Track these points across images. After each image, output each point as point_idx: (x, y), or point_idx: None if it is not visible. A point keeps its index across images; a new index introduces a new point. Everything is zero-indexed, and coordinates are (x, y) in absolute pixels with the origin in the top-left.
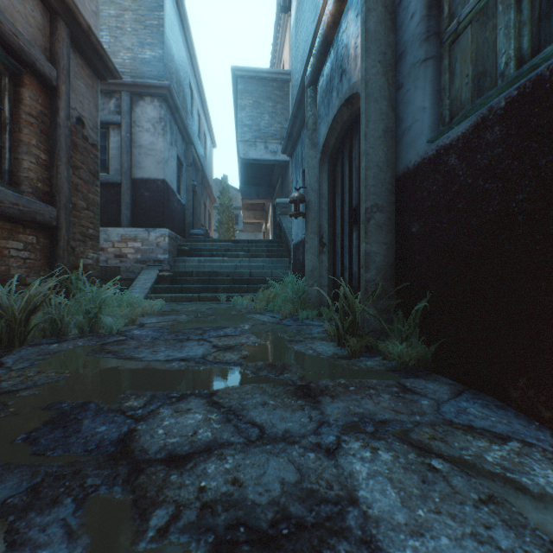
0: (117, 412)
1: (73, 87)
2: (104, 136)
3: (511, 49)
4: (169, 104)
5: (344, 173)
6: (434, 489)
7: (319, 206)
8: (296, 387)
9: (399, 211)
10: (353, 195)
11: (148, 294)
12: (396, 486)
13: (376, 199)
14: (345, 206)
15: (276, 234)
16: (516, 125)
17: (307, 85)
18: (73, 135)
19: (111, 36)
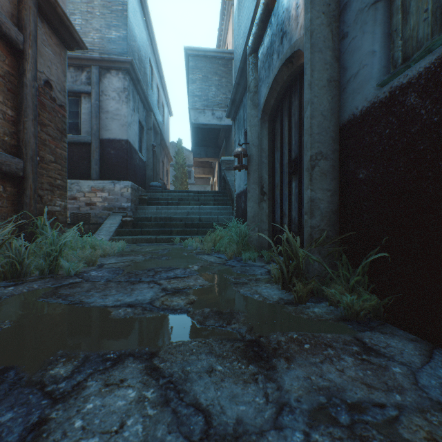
0: (35, 386)
1: (41, 53)
2: (77, 104)
3: None
4: (132, 77)
5: (283, 128)
6: None
7: (260, 160)
8: (246, 344)
9: (344, 158)
10: (292, 148)
11: (112, 236)
12: None
13: (320, 146)
14: (284, 158)
15: (222, 186)
16: None
17: (249, 52)
18: (40, 95)
19: (83, 19)
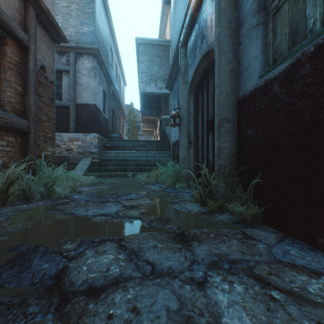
0: (57, 253)
1: (39, 47)
2: (59, 78)
3: (317, 13)
4: (98, 59)
5: (203, 99)
6: (276, 316)
7: (188, 120)
8: (175, 234)
9: (239, 121)
10: (209, 112)
11: (85, 172)
12: (249, 314)
13: (225, 114)
14: (204, 119)
15: (162, 137)
16: (322, 63)
17: (180, 46)
18: (38, 76)
19: (64, 19)
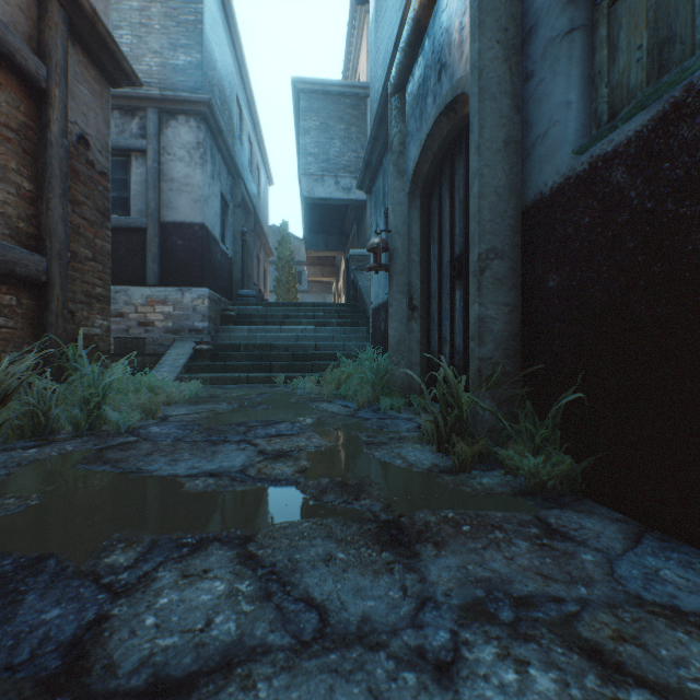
0: (86, 577)
1: (73, 93)
2: (125, 167)
3: None
4: (210, 126)
5: (442, 209)
6: None
7: (407, 256)
8: (379, 525)
9: (528, 257)
10: (456, 239)
11: (180, 374)
12: None
13: (493, 240)
14: (444, 254)
15: (350, 295)
16: None
17: (391, 92)
18: (72, 158)
19: (134, 36)
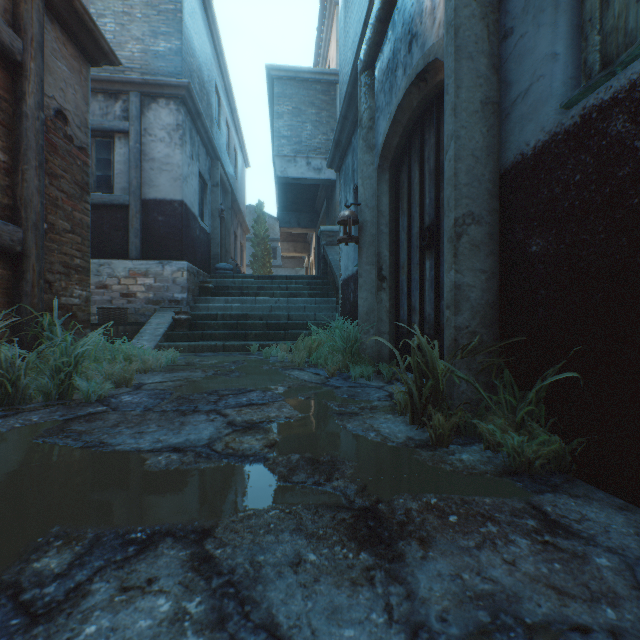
0: (4, 591)
1: (50, 69)
2: (109, 148)
3: None
4: (189, 109)
5: (412, 181)
6: None
7: (377, 228)
8: (355, 514)
9: (506, 222)
10: (426, 209)
11: (160, 342)
12: None
13: (470, 204)
14: (413, 225)
15: (321, 269)
16: None
17: (361, 69)
18: (49, 132)
19: (117, 24)
